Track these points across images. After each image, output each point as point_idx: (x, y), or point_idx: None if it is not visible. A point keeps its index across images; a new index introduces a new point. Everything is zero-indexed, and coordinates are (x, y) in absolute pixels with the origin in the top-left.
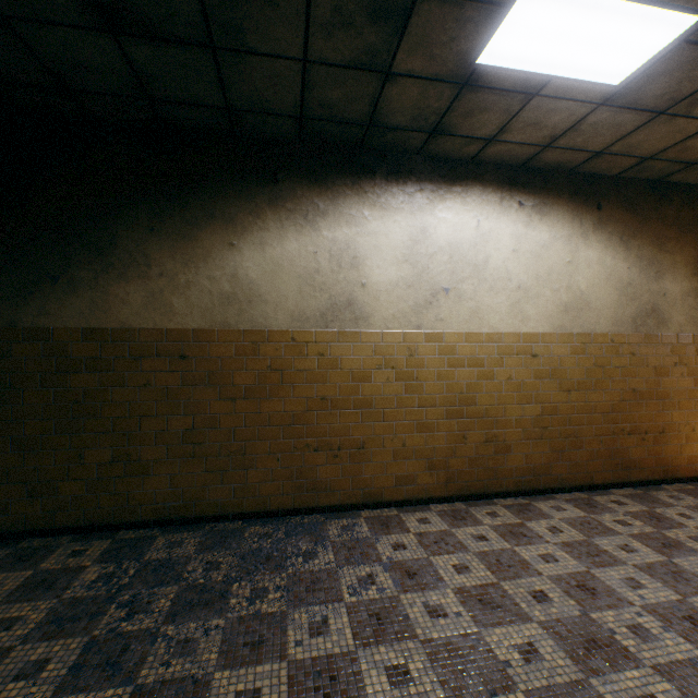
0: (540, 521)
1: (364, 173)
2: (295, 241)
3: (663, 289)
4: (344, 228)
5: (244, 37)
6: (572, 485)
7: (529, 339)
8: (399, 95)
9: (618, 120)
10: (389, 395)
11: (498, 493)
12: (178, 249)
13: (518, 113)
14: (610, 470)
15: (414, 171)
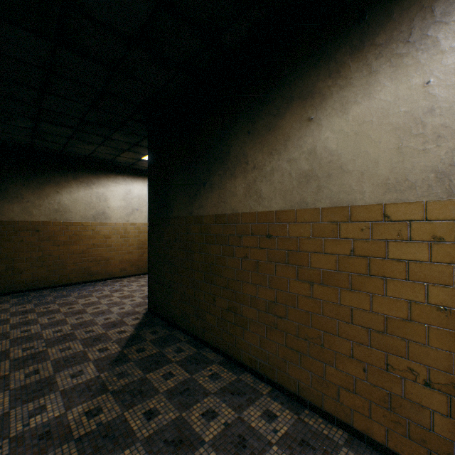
0: None
1: (109, 171)
2: (83, 192)
3: None
4: (102, 188)
5: (77, 146)
6: None
7: None
8: (122, 158)
9: None
10: (118, 243)
11: None
12: (36, 192)
13: None
14: None
15: (127, 172)
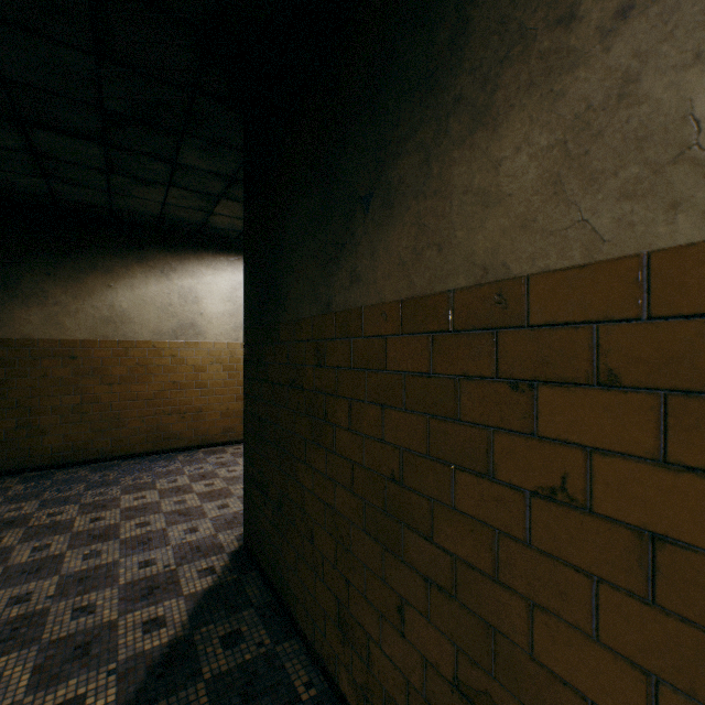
0: None
1: (203, 247)
2: (155, 286)
3: None
4: (189, 279)
5: (130, 193)
6: None
7: None
8: (220, 219)
9: None
10: (219, 380)
11: None
12: (70, 287)
13: None
14: None
15: (235, 248)
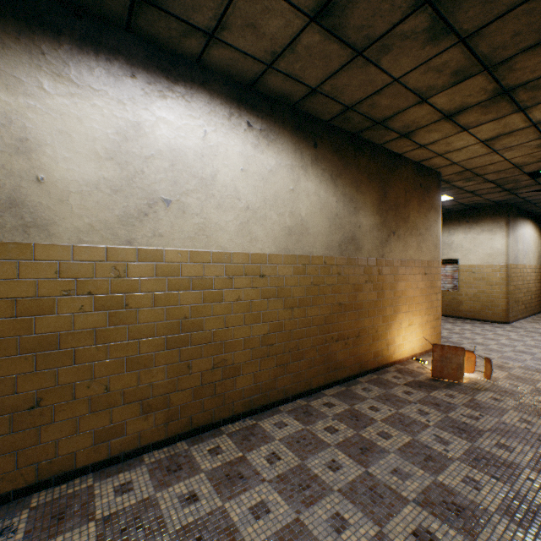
0: (261, 449)
1: (42, 27)
2: None
3: (359, 222)
4: (1, 93)
5: None
6: (295, 394)
7: (258, 260)
8: None
9: (328, 50)
10: (85, 328)
11: (228, 419)
12: None
13: (234, 0)
14: (324, 374)
15: (124, 51)
